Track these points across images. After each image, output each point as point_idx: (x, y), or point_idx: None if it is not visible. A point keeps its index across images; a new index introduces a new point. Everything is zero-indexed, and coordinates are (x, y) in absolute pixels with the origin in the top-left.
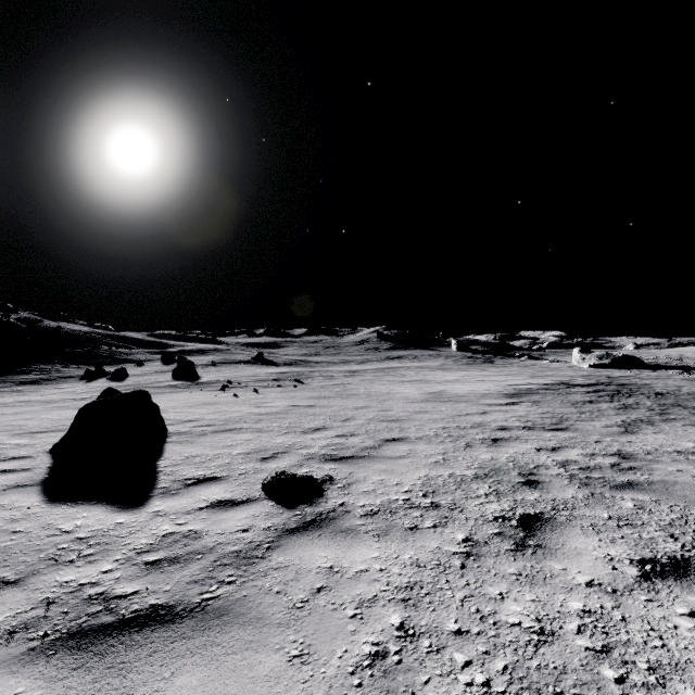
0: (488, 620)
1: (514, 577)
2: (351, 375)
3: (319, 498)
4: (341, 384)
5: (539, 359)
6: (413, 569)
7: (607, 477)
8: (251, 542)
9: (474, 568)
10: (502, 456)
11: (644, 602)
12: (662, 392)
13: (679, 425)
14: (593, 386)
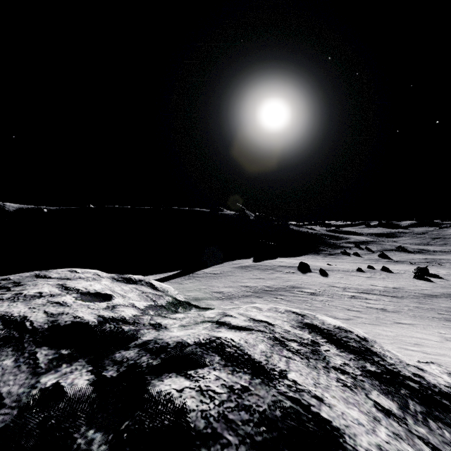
0: None
1: None
2: None
3: None
4: None
5: None
6: None
7: None
8: None
9: None
10: None
11: None
12: None
13: None
14: None
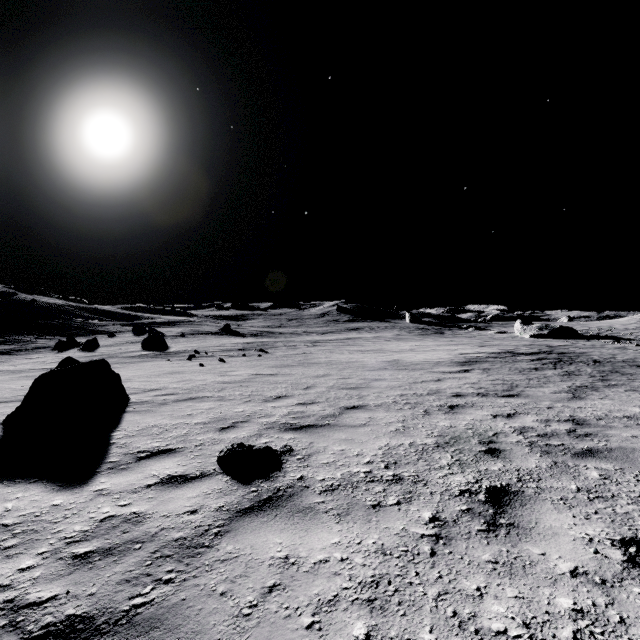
0: (468, 627)
1: (490, 565)
2: (312, 345)
3: (277, 472)
4: (303, 354)
5: (484, 331)
6: (378, 558)
7: (566, 444)
8: (199, 526)
9: (445, 555)
10: (460, 423)
11: (639, 595)
12: (600, 360)
13: (621, 390)
14: (536, 354)
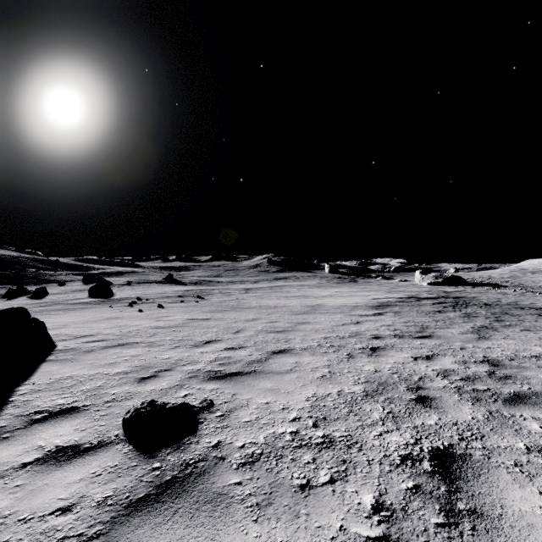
0: None
1: None
2: (245, 292)
3: (190, 437)
4: (236, 300)
5: (390, 279)
6: None
7: (492, 388)
8: (63, 539)
9: None
10: (384, 367)
11: None
12: (489, 303)
13: (517, 330)
14: (436, 298)
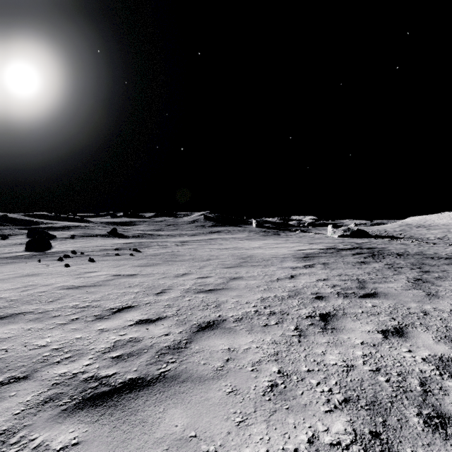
0: None
1: None
2: (181, 244)
3: None
4: (171, 252)
5: (307, 232)
6: None
7: None
8: None
9: None
10: (355, 356)
11: None
12: (400, 253)
13: None
14: (353, 249)
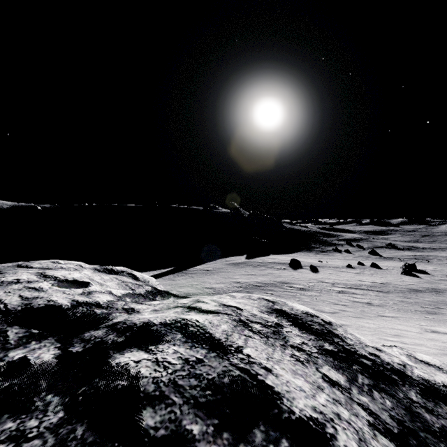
0: None
1: None
2: None
3: None
4: None
5: None
6: None
7: None
8: None
9: None
10: None
11: None
12: None
13: None
14: None
